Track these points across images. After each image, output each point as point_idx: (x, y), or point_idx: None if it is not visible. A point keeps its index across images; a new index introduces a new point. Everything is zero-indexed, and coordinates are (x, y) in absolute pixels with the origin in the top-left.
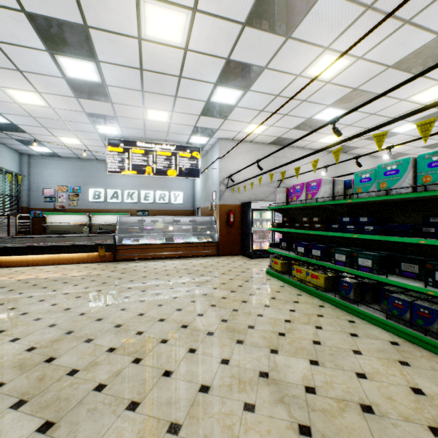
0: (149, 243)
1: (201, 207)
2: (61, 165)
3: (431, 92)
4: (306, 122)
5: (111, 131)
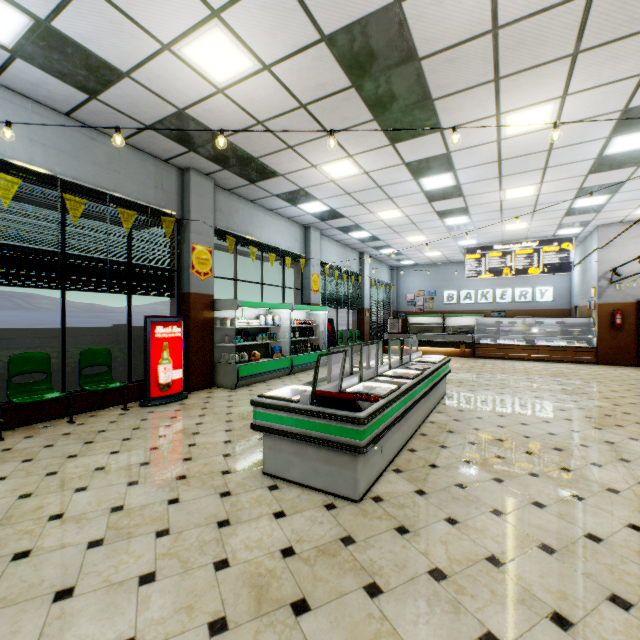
0: (506, 344)
1: (578, 306)
2: (419, 273)
3: None
4: None
5: (469, 243)
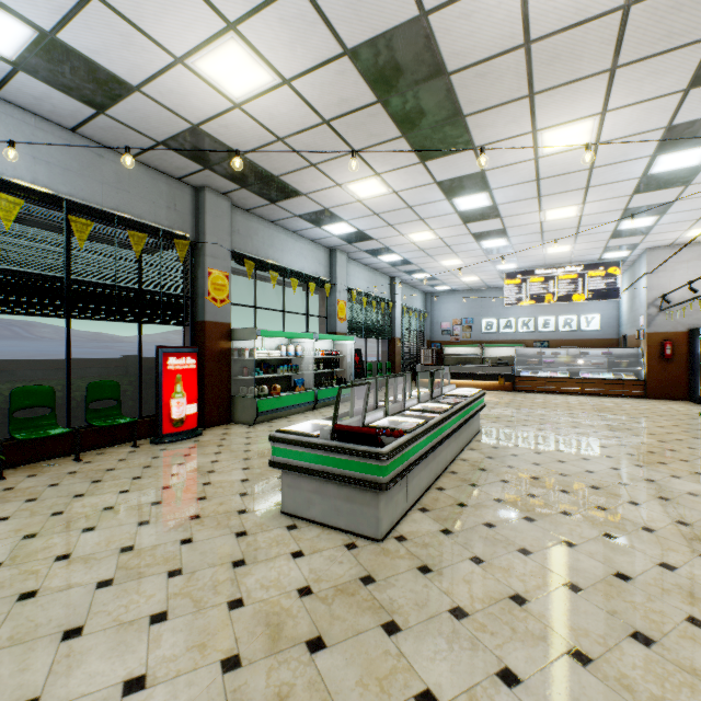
0: (549, 377)
1: (626, 335)
2: (456, 299)
3: None
4: None
5: (508, 267)
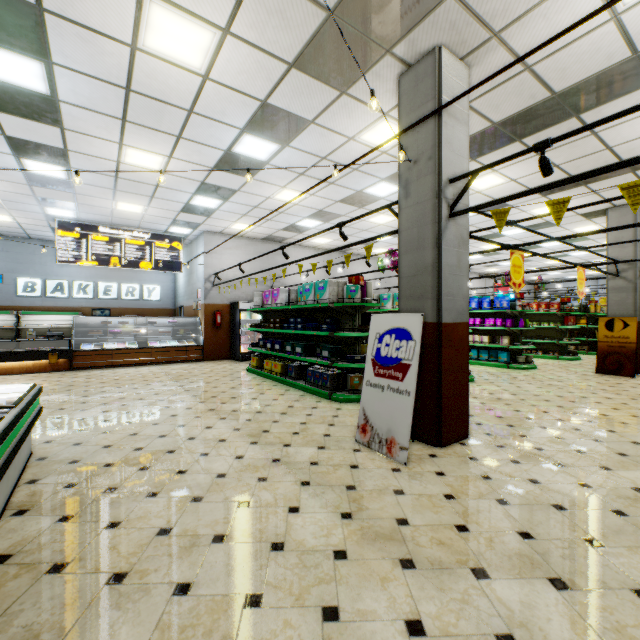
0: (117, 348)
1: (185, 306)
2: None
3: (380, 218)
4: (291, 227)
5: (64, 214)
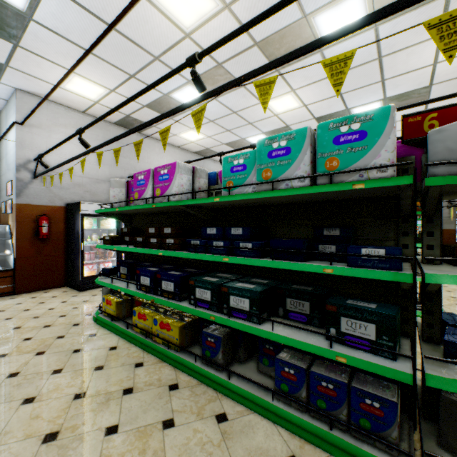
0: None
1: None
2: None
3: (284, 101)
4: (163, 101)
5: None
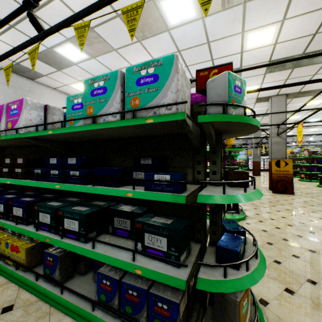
0: None
1: None
2: None
3: None
4: (48, 54)
5: None
